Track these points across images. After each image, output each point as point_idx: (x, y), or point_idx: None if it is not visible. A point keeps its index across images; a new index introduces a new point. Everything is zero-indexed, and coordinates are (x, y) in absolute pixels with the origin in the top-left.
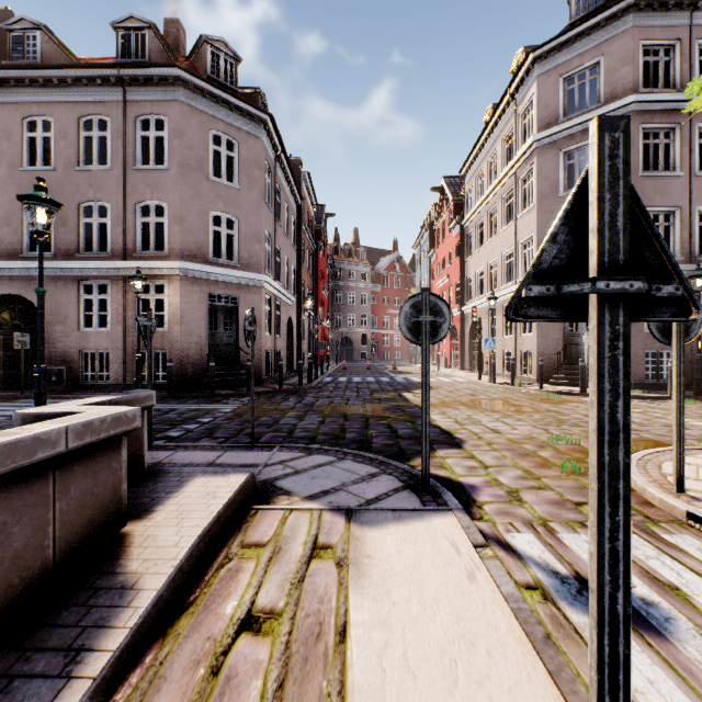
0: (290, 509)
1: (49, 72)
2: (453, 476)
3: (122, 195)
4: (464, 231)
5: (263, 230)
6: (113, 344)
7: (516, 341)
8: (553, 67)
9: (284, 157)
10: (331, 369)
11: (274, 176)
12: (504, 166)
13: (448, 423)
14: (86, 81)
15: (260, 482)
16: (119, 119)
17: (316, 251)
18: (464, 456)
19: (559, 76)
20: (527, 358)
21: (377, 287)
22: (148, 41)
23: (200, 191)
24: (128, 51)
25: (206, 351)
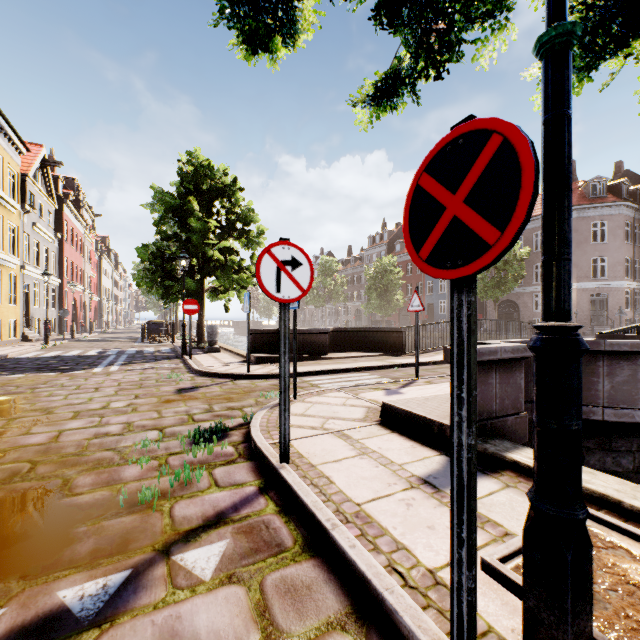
0: None
1: None
2: None
3: None
4: None
5: (623, 258)
6: None
7: None
8: None
9: None
10: None
11: (633, 223)
12: None
13: None
14: (535, 220)
15: None
16: None
17: None
18: None
19: None
20: None
21: None
22: None
23: (585, 251)
24: None
25: (589, 319)
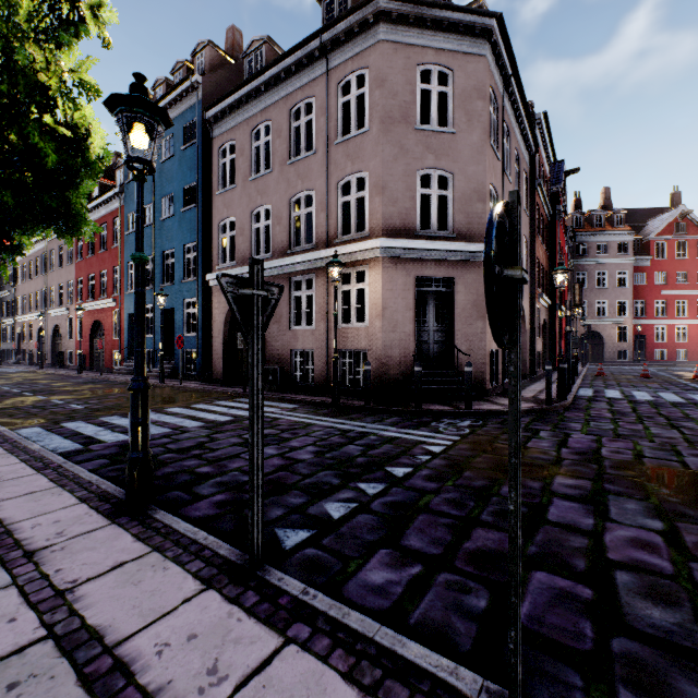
0: None
1: (267, 75)
2: None
3: (324, 178)
4: None
5: (487, 184)
6: (317, 343)
7: None
8: None
9: (515, 84)
10: (580, 374)
11: (501, 111)
12: None
13: None
14: (294, 68)
15: None
16: (321, 94)
17: (552, 220)
18: None
19: None
20: None
21: (644, 261)
22: None
23: (404, 147)
24: (332, 18)
25: (412, 351)
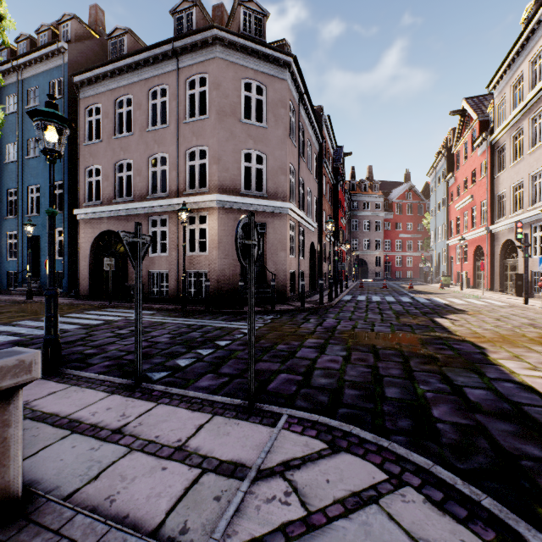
0: None
1: (129, 60)
2: None
3: (176, 146)
4: (493, 147)
5: (288, 163)
6: (170, 266)
7: None
8: None
9: (307, 98)
10: (349, 287)
11: (298, 115)
12: None
13: None
14: (152, 60)
15: None
16: (174, 84)
17: (335, 185)
18: None
19: None
20: None
21: (390, 215)
22: (195, 17)
23: (233, 133)
24: (182, 29)
25: (239, 272)
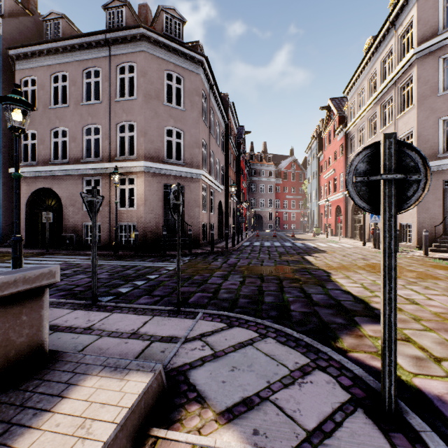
0: (198, 445)
1: (65, 43)
2: (402, 375)
3: (108, 119)
4: (347, 136)
5: (201, 139)
6: (103, 219)
7: None
8: None
9: (216, 89)
10: (248, 236)
11: (209, 102)
12: (383, 80)
13: (357, 289)
14: (86, 46)
15: (173, 370)
16: (106, 68)
17: (238, 156)
18: (398, 338)
19: None
20: (406, 229)
21: (279, 181)
22: (125, 14)
23: (157, 113)
24: (113, 23)
25: (162, 224)
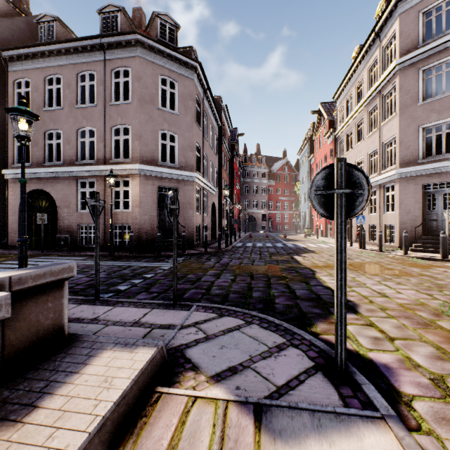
0: (193, 396)
1: (60, 46)
2: (360, 350)
3: (103, 122)
4: (336, 140)
5: (195, 142)
6: None
7: (380, 218)
8: (413, 5)
9: (209, 93)
10: (241, 237)
11: (202, 106)
12: (369, 88)
13: None
14: (81, 49)
15: (172, 349)
16: (101, 72)
17: (231, 158)
18: (363, 323)
19: (419, 11)
20: (389, 230)
21: (272, 182)
22: (119, 19)
23: (152, 117)
24: (107, 27)
25: (156, 225)
